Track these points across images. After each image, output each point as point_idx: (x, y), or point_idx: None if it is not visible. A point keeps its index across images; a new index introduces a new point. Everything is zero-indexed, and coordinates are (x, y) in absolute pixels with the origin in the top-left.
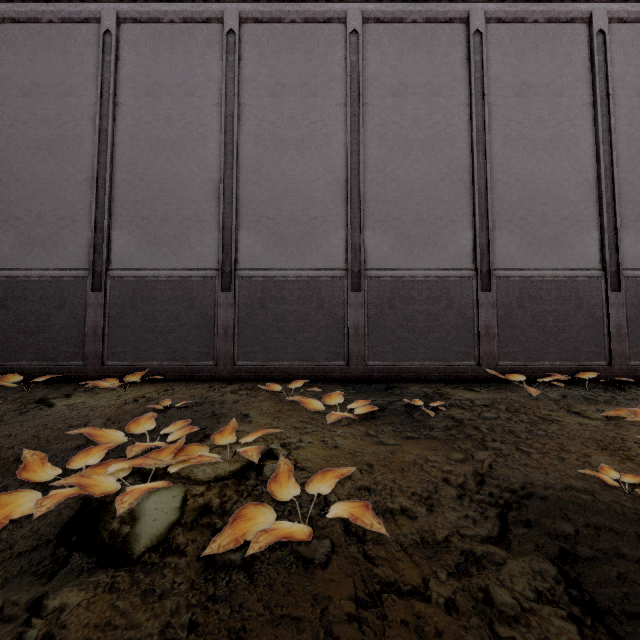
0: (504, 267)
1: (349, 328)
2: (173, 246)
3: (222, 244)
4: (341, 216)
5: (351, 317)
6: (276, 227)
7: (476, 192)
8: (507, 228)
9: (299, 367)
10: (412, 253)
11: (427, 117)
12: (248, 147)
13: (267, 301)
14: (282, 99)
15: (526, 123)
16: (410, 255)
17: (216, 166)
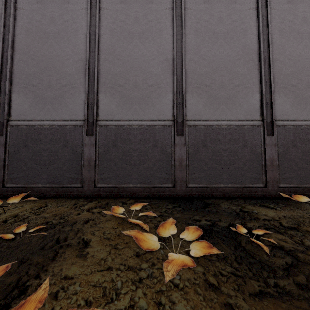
0: (282, 119)
1: (175, 161)
2: (54, 104)
3: (87, 103)
4: (169, 84)
5: (176, 153)
6: (125, 91)
7: (262, 67)
8: (283, 92)
9: (140, 188)
10: (218, 109)
11: (228, 17)
12: (106, 37)
13: (118, 142)
14: (129, 5)
15: (295, 21)
16: (217, 110)
17: (84, 50)
